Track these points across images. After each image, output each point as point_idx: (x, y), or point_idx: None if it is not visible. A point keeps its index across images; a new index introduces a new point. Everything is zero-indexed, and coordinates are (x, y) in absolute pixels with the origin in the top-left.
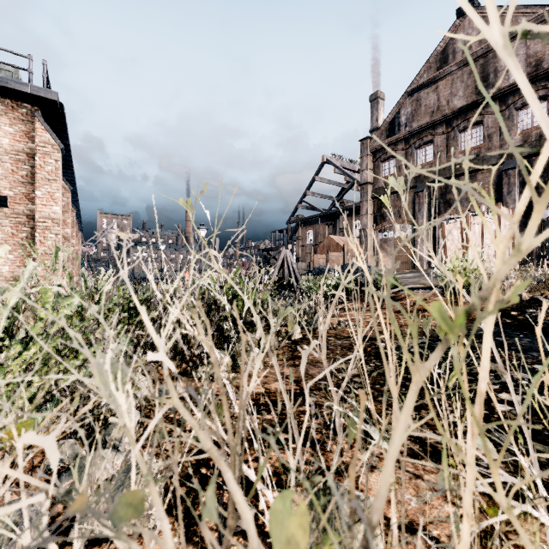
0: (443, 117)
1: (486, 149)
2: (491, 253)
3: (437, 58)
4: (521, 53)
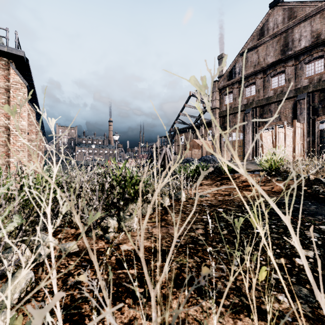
0: (261, 69)
1: (287, 87)
2: (290, 150)
3: (257, 33)
4: (308, 30)
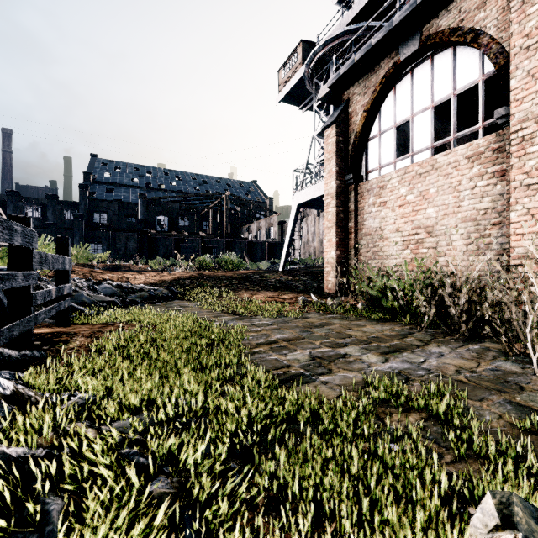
0: None
1: None
2: None
3: None
4: None
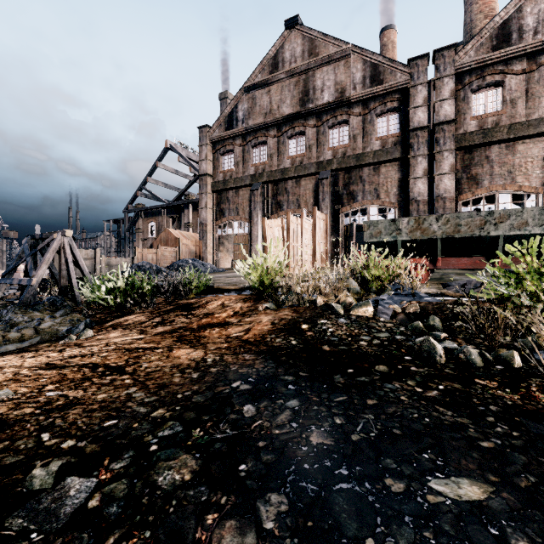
0: (274, 121)
1: (308, 158)
2: (309, 253)
3: (269, 62)
4: (331, 78)
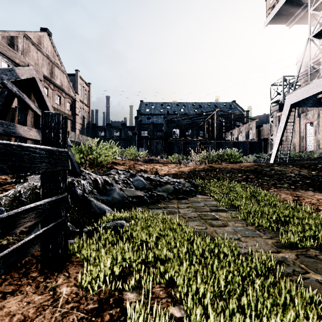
0: None
1: None
2: None
3: None
4: None
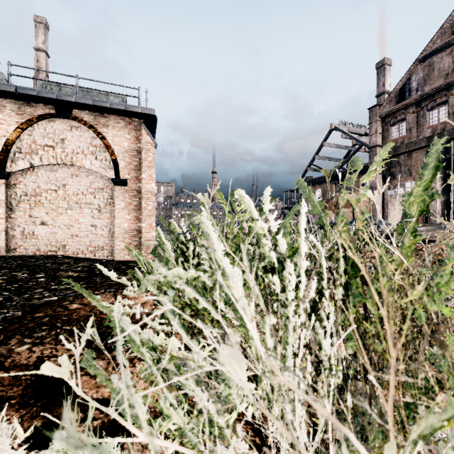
0: None
1: None
2: None
3: (452, 23)
4: None
